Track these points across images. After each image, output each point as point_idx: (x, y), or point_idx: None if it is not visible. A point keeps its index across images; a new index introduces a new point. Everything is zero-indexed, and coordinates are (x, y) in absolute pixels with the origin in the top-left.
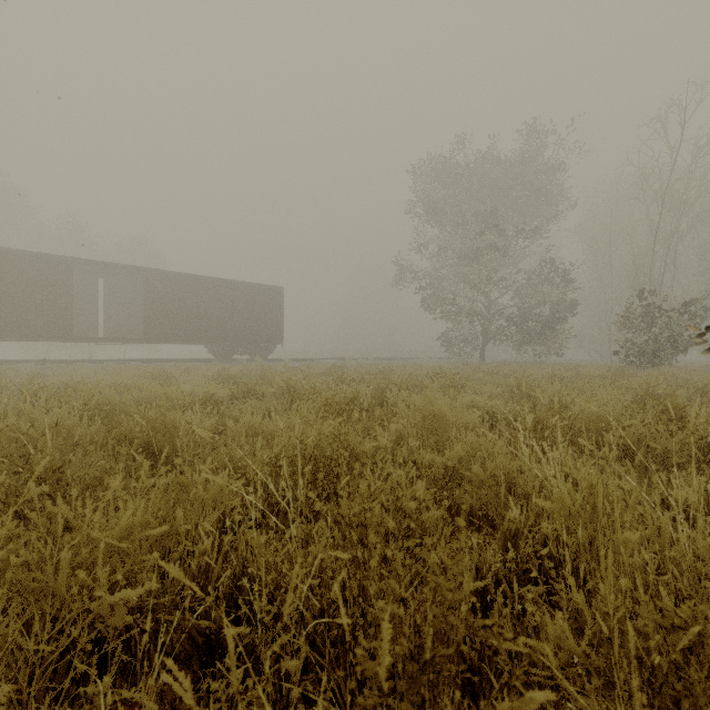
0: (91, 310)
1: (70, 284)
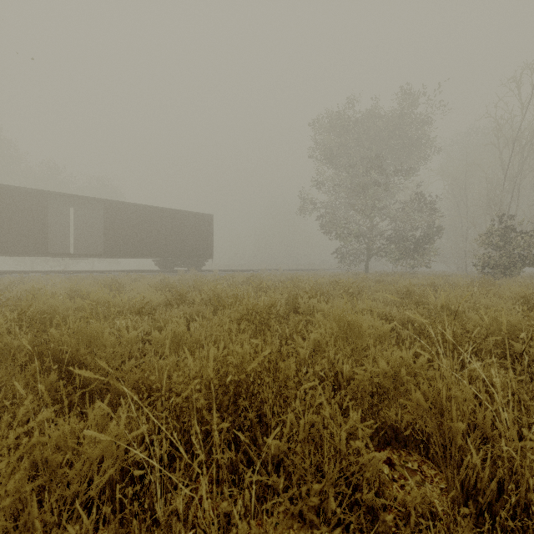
0: (64, 232)
1: (46, 212)
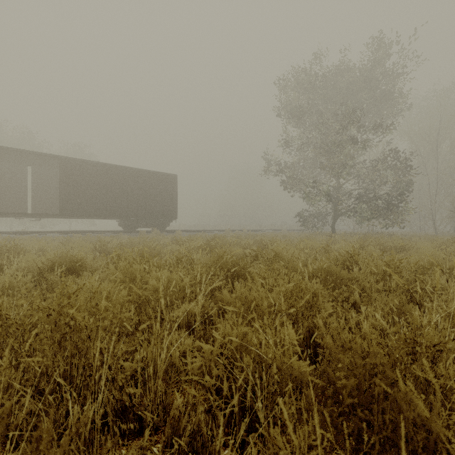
0: (21, 191)
1: None
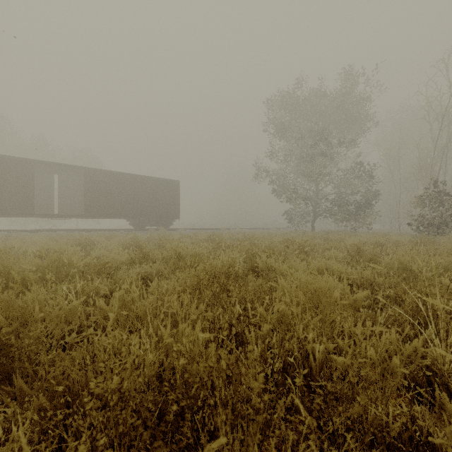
0: (49, 195)
1: (33, 178)
